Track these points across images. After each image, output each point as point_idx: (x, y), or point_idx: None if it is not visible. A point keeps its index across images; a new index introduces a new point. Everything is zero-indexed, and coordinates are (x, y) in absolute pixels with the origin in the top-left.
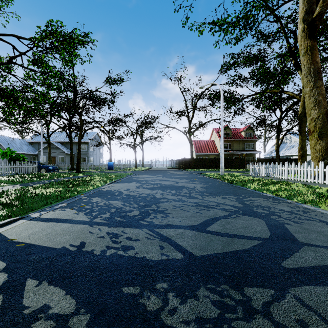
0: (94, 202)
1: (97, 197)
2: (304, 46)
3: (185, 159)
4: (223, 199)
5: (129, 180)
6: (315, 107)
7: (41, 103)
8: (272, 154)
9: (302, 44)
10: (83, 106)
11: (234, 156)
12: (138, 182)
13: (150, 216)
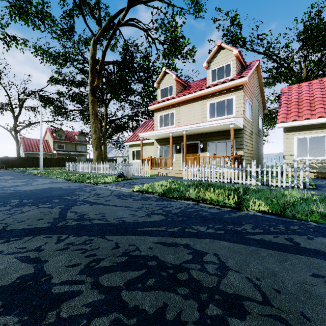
0: None
1: None
2: (90, 99)
3: (8, 158)
4: (19, 180)
5: None
6: (94, 133)
7: None
8: None
9: (90, 97)
10: None
11: (68, 156)
12: None
13: None
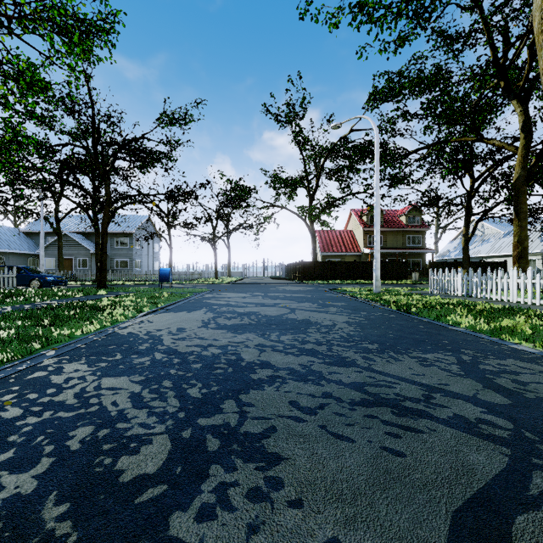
0: (54, 383)
1: (85, 359)
2: None
3: (303, 263)
4: (427, 368)
5: (193, 305)
6: None
7: (5, 143)
8: (451, 255)
9: None
10: (112, 161)
11: (389, 257)
12: (211, 309)
13: (204, 488)
